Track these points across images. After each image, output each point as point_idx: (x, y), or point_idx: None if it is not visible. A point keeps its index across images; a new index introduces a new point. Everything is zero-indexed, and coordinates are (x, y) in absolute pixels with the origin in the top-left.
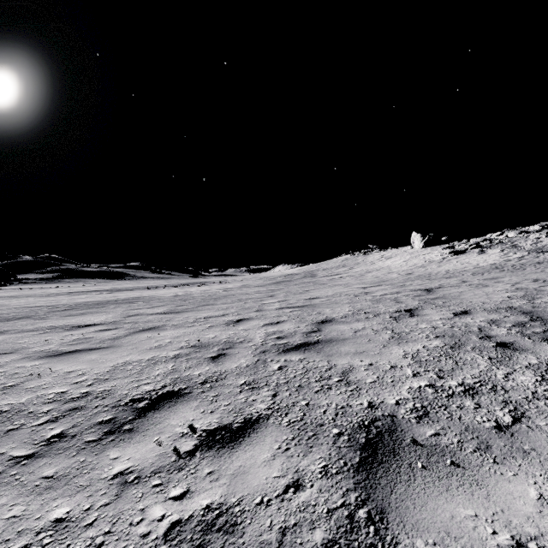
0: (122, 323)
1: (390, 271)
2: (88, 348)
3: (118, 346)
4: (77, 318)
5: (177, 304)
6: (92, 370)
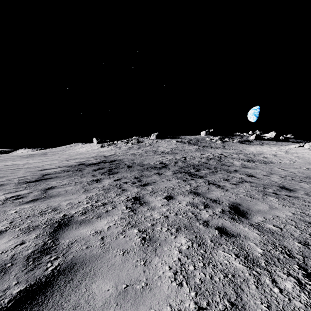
0: None
1: (76, 153)
2: None
3: None
4: None
5: None
6: None
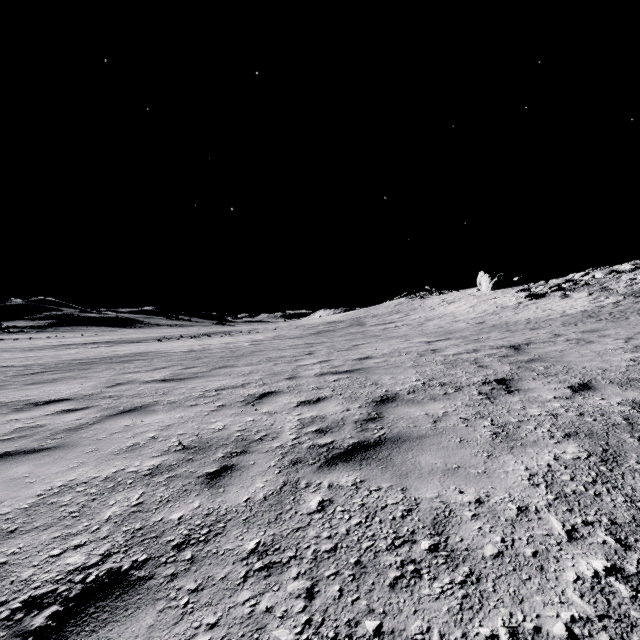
0: (99, 397)
1: (455, 319)
2: (24, 450)
3: (72, 445)
4: (43, 387)
5: (186, 365)
6: (1, 505)
